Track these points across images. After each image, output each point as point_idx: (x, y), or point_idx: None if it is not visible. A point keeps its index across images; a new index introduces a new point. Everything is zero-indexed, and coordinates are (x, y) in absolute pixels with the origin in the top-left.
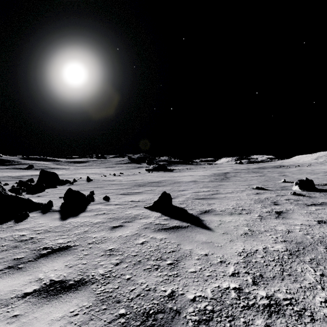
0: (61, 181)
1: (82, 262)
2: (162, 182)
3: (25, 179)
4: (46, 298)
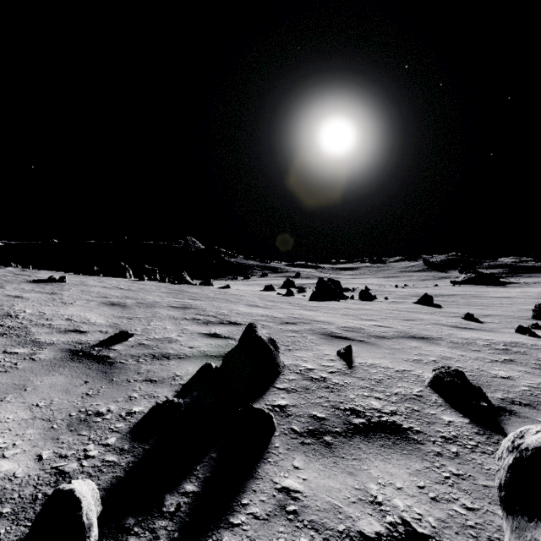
0: (344, 288)
1: (378, 306)
2: (455, 295)
3: (309, 286)
4: (371, 307)
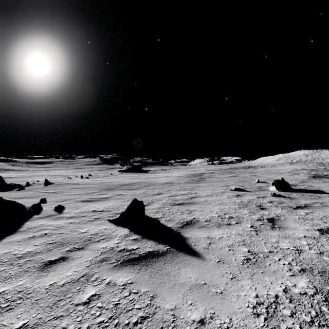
0: (7, 185)
1: None
2: (136, 184)
3: None
4: None
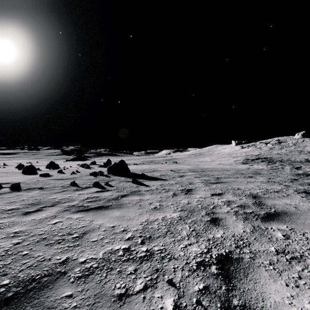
0: None
1: None
2: None
3: None
4: None
